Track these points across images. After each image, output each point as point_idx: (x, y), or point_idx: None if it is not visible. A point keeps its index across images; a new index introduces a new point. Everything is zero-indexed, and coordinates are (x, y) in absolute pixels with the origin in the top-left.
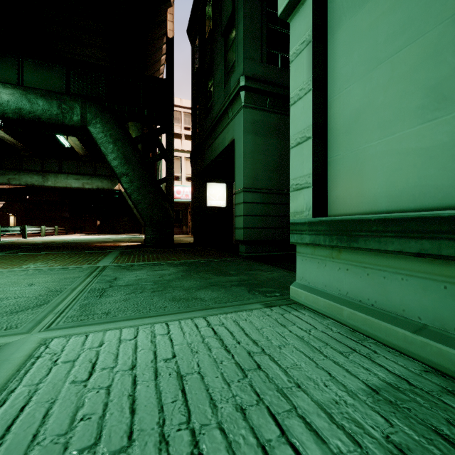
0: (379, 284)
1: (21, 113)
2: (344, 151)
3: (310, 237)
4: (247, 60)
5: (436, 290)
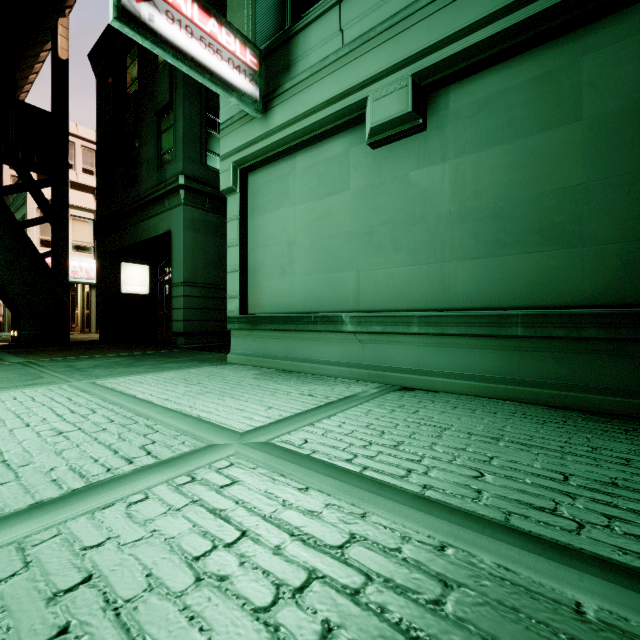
0: (265, 344)
1: None
2: (255, 281)
3: (238, 325)
4: (186, 160)
5: (280, 342)
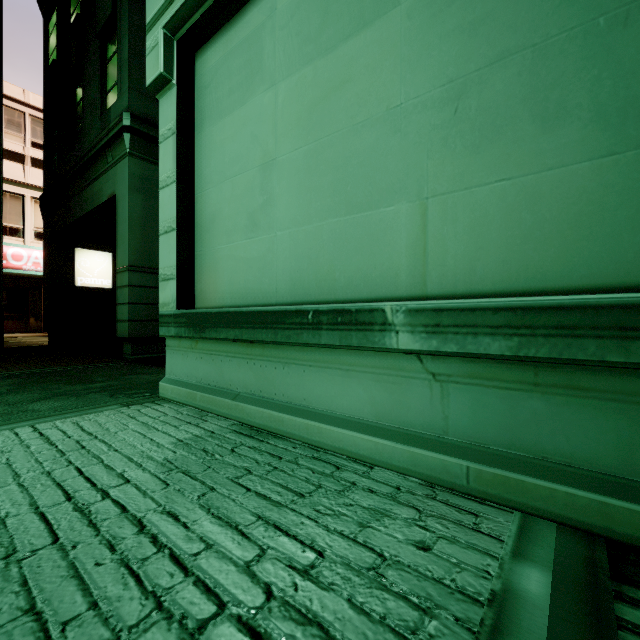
0: (219, 367)
1: None
2: (206, 248)
3: (175, 330)
4: (134, 92)
5: (244, 365)
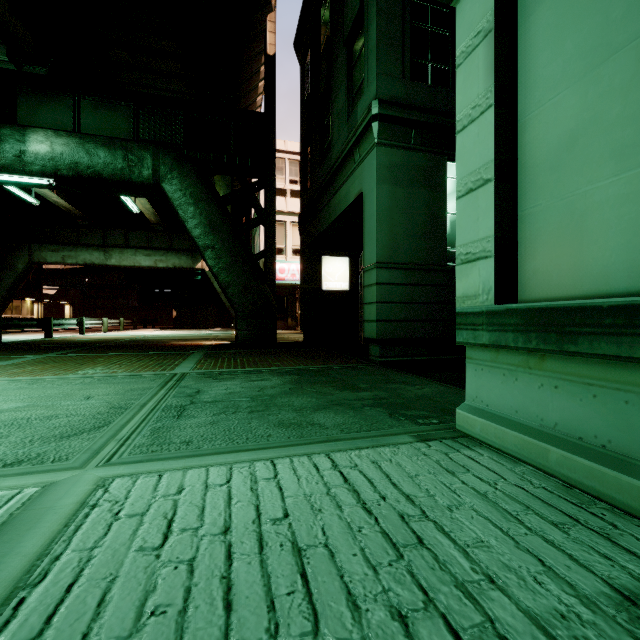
0: (616, 412)
1: (78, 169)
2: (548, 199)
3: (490, 335)
4: (381, 77)
5: None
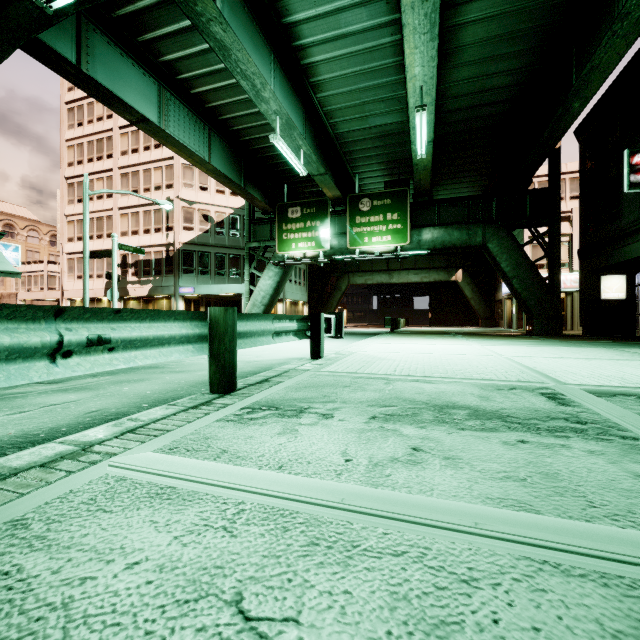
0: None
1: (444, 244)
2: None
3: None
4: None
5: None
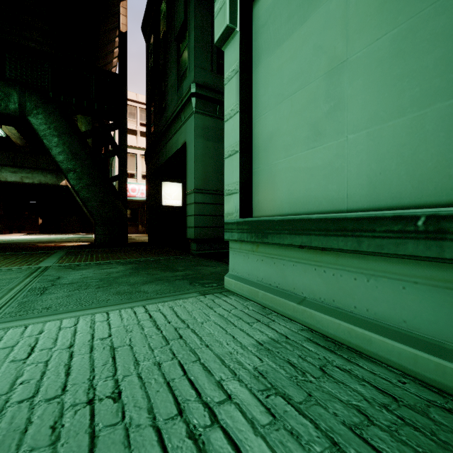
0: (281, 270)
1: None
2: (263, 165)
3: (238, 235)
4: (198, 69)
5: (311, 271)
